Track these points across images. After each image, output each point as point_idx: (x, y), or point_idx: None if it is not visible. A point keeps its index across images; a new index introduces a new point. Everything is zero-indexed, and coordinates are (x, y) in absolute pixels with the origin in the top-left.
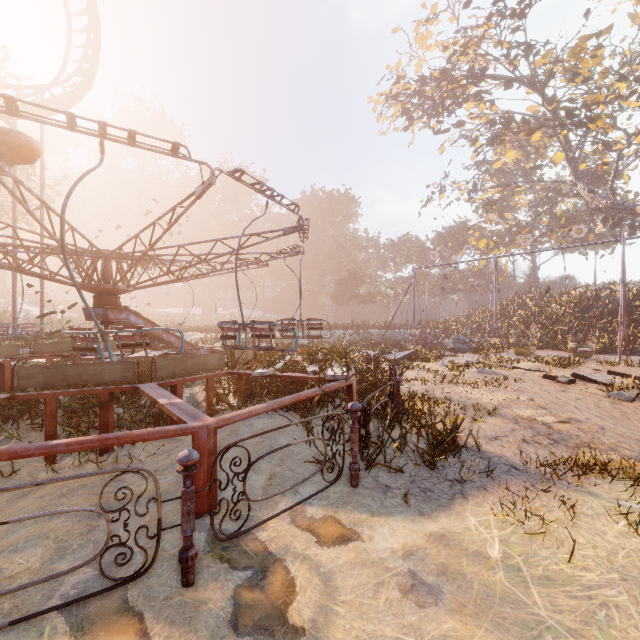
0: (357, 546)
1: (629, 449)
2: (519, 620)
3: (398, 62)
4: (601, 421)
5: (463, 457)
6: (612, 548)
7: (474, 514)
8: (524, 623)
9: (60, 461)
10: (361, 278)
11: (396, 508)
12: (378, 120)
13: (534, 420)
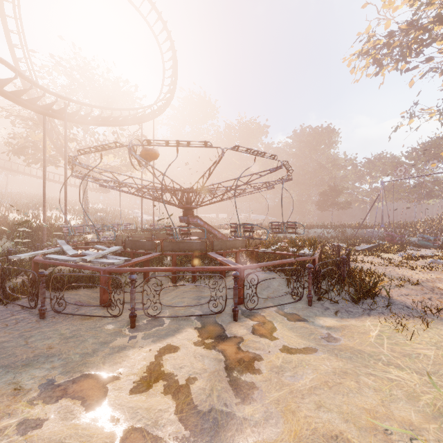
0: (305, 323)
1: None
2: (371, 351)
3: (367, 27)
4: None
5: (377, 300)
6: (441, 340)
7: (370, 321)
8: (373, 352)
9: (176, 284)
10: (339, 190)
11: (329, 316)
12: (351, 72)
13: None
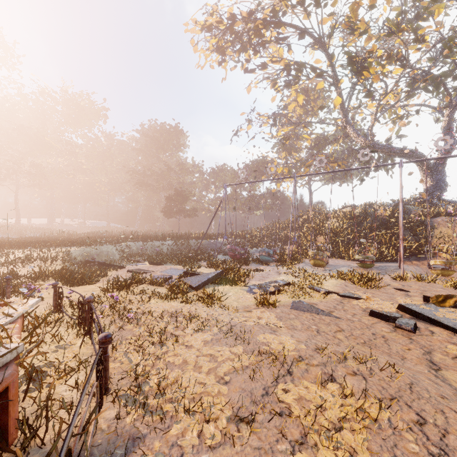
0: None
1: None
2: None
3: None
4: None
5: None
6: None
7: None
8: None
9: None
10: (186, 195)
11: None
12: (195, 51)
13: None
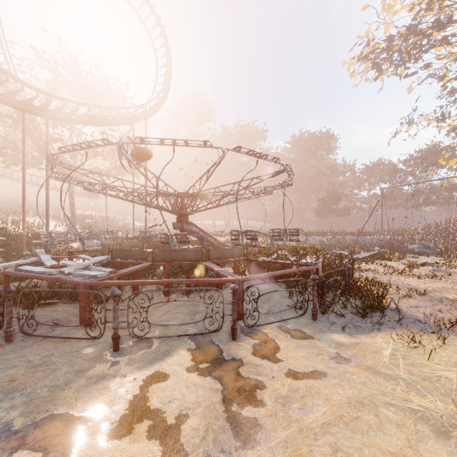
0: (311, 341)
1: None
2: (387, 373)
3: (367, 30)
4: None
5: (386, 313)
6: None
7: (381, 338)
8: (389, 375)
9: (168, 296)
10: (338, 196)
11: (336, 331)
12: (351, 77)
13: (456, 301)
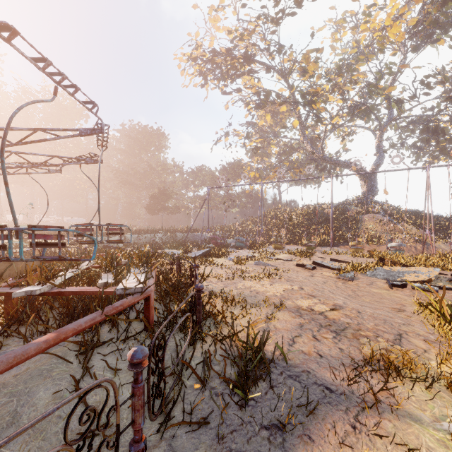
0: None
1: (386, 332)
2: None
3: (197, 32)
4: (352, 303)
5: (272, 379)
6: None
7: None
8: None
9: None
10: (169, 194)
11: None
12: (182, 74)
13: (312, 310)
